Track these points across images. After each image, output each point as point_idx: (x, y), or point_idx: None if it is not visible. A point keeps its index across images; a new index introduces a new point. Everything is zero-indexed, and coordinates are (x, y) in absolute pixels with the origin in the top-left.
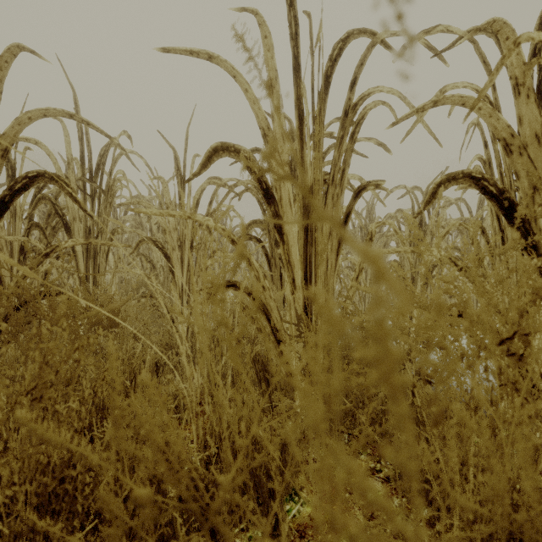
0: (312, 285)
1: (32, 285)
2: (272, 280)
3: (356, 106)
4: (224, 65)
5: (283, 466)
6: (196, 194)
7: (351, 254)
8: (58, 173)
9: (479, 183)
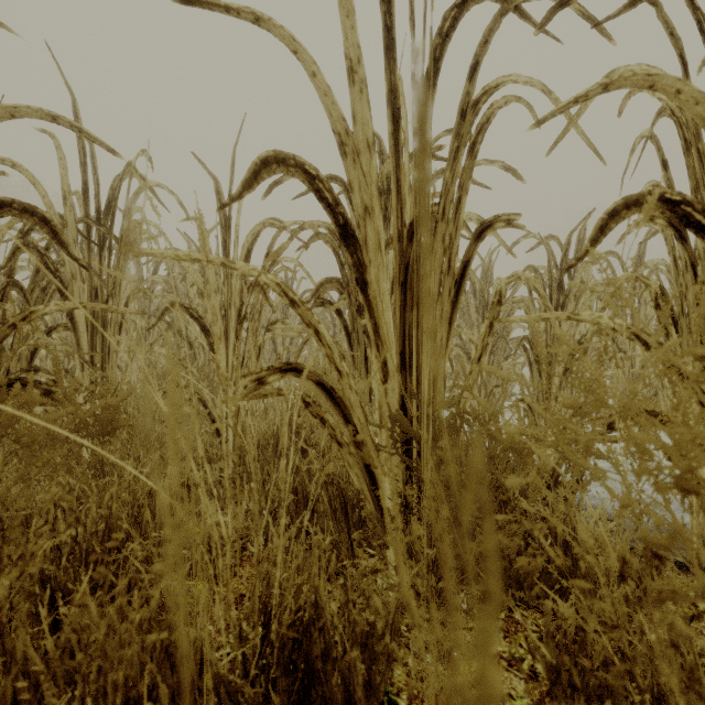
0: (413, 370)
1: (12, 371)
2: (353, 363)
3: (478, 103)
4: (280, 33)
5: (369, 658)
6: (245, 241)
7: (461, 329)
8: (49, 210)
9: (678, 209)
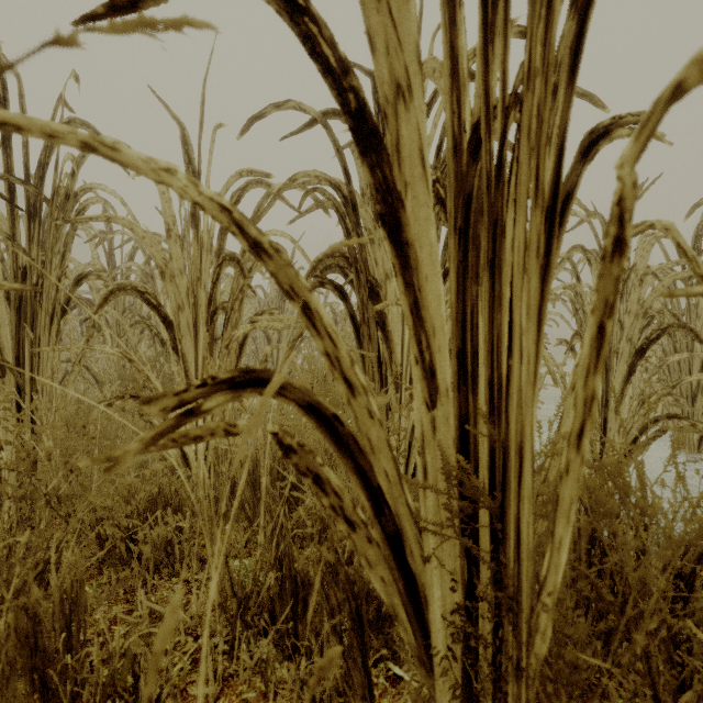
0: (480, 384)
1: None
2: (363, 367)
3: None
4: None
5: None
6: None
7: None
8: None
9: None
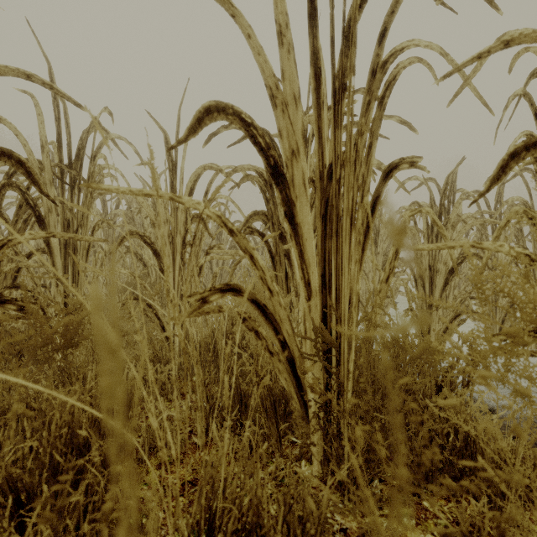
0: (332, 289)
1: None
2: (276, 281)
3: (386, 64)
4: None
5: None
6: (188, 181)
7: None
8: (29, 156)
9: None
